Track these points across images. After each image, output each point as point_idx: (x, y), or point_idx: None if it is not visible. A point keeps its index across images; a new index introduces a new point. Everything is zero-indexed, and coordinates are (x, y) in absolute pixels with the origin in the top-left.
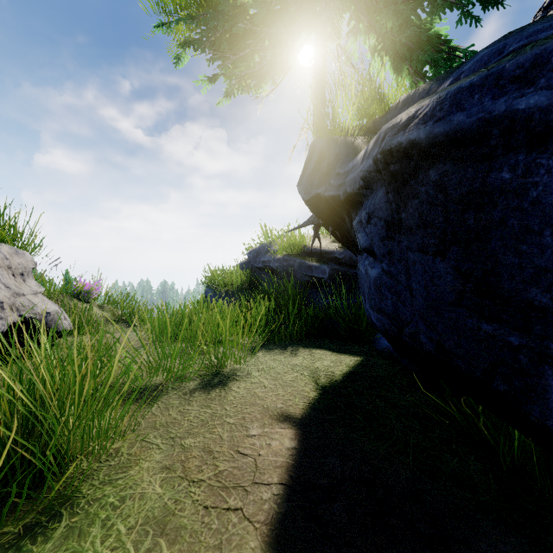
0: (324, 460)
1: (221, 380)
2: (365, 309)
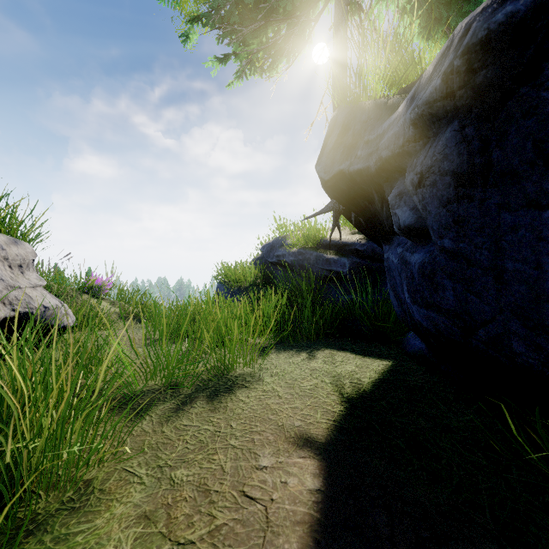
0: (362, 514)
1: (228, 387)
2: (394, 306)
